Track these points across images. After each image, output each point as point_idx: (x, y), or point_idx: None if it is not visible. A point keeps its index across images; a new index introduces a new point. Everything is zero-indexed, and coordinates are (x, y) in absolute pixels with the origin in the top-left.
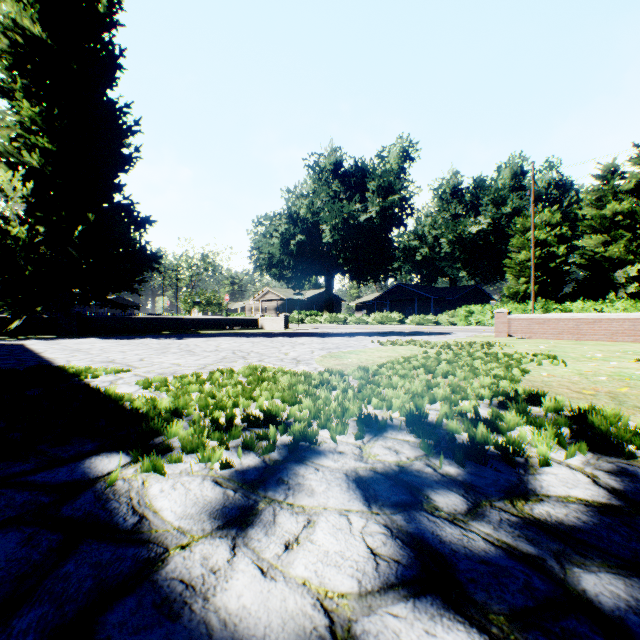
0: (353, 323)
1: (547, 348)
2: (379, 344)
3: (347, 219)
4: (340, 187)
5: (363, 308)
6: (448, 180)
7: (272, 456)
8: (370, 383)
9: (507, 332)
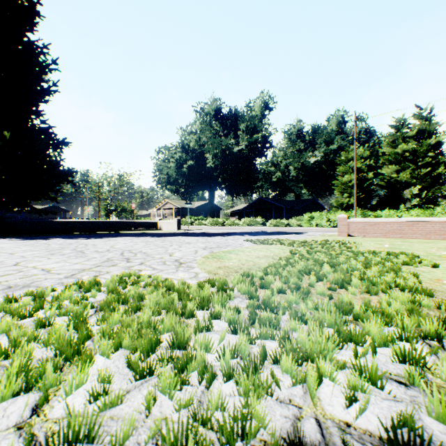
0: (229, 225)
1: (389, 246)
2: (253, 243)
3: (225, 150)
4: (219, 127)
5: (236, 214)
6: (294, 126)
7: None
8: (264, 306)
9: (347, 232)
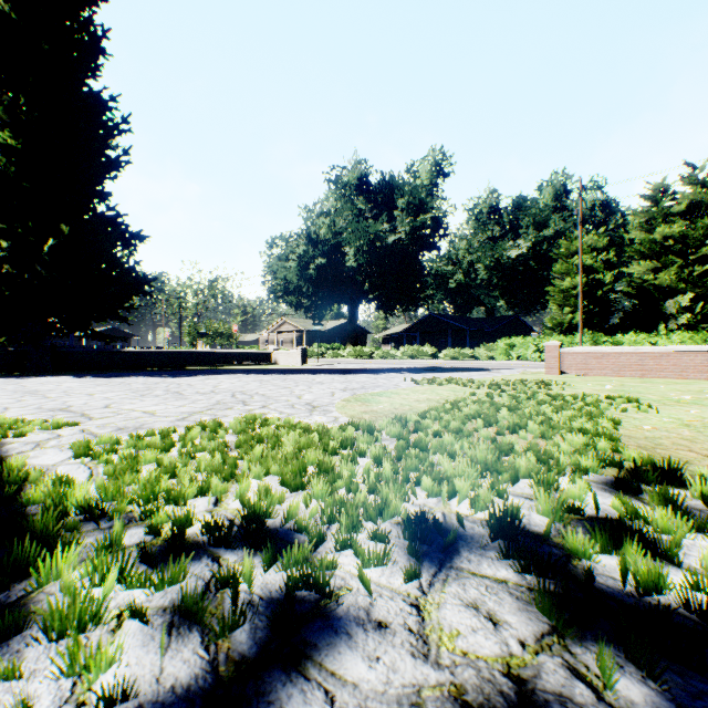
0: (380, 357)
1: (615, 388)
2: (413, 383)
3: (373, 240)
4: (365, 204)
5: (391, 341)
6: (485, 199)
7: (235, 644)
8: (414, 445)
9: (559, 368)
